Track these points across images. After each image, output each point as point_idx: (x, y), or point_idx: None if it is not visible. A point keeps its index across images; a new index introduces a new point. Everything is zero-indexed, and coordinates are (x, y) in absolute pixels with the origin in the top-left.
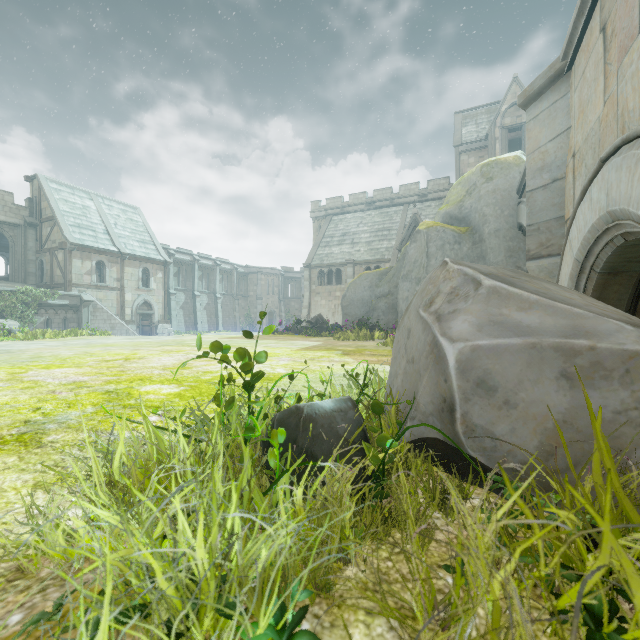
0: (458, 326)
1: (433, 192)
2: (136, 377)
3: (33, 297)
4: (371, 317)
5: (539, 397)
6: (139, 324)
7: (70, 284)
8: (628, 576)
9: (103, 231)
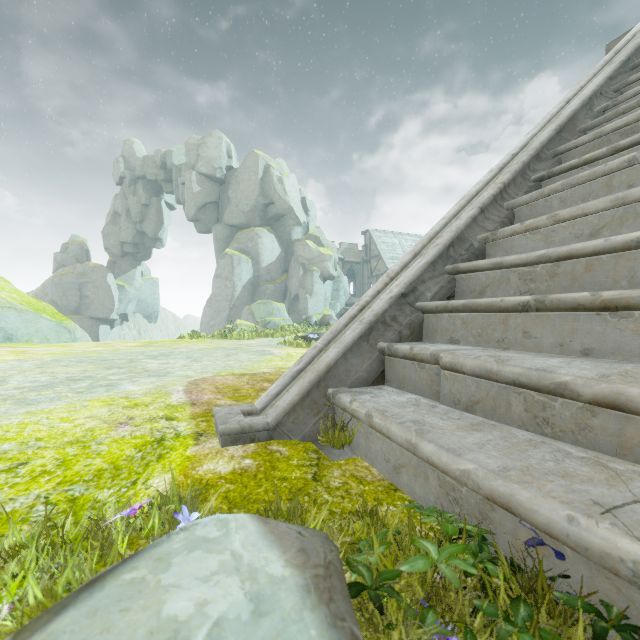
0: None
1: None
2: None
3: None
4: None
5: None
6: None
7: None
8: None
9: None
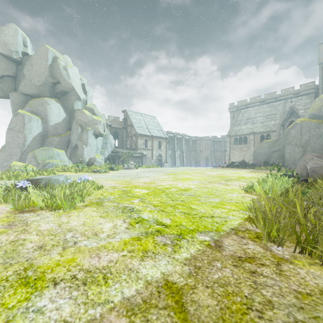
0: (309, 164)
1: (303, 91)
2: (218, 176)
3: (130, 154)
4: (269, 160)
5: (321, 172)
6: (157, 163)
7: (137, 148)
8: (322, 180)
9: (146, 128)
